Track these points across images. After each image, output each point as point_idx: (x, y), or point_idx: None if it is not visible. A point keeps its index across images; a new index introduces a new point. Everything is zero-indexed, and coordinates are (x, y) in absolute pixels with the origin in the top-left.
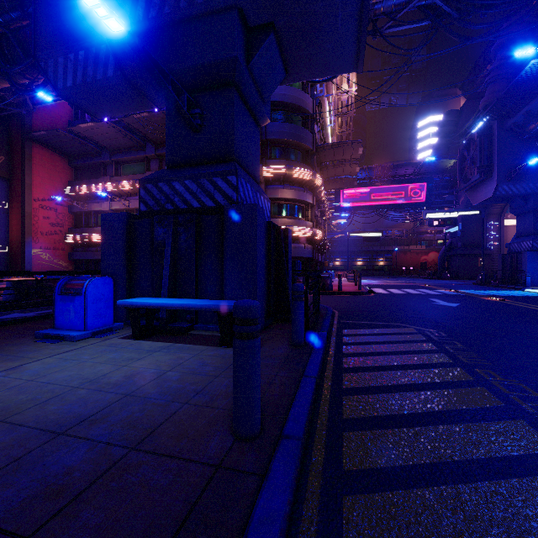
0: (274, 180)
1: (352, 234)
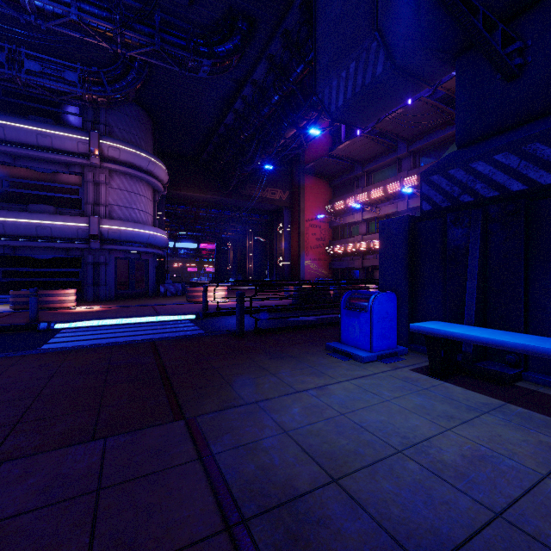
0: None
1: None
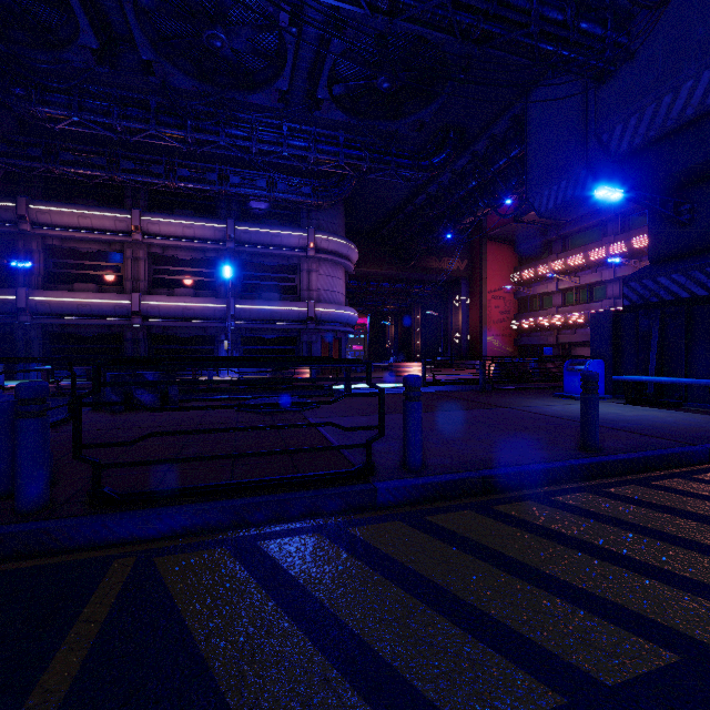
0: None
1: None
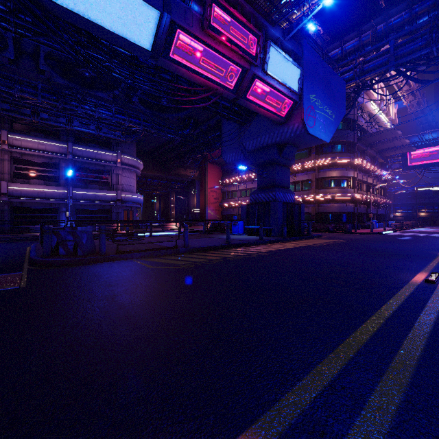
0: (324, 166)
1: (420, 188)
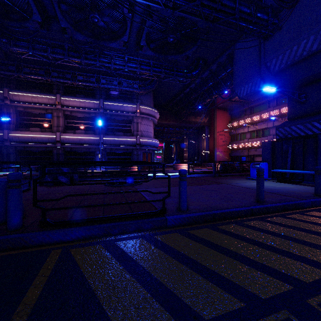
0: None
1: None
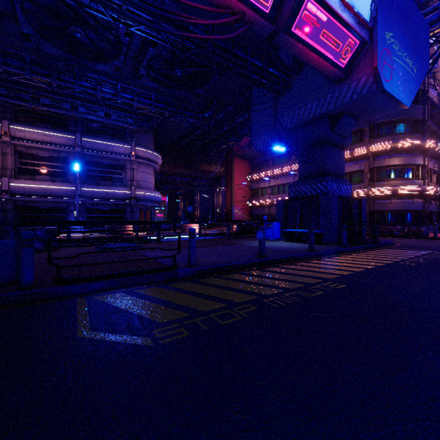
0: (381, 152)
1: None
